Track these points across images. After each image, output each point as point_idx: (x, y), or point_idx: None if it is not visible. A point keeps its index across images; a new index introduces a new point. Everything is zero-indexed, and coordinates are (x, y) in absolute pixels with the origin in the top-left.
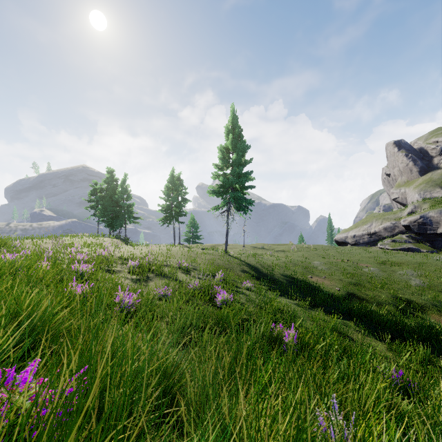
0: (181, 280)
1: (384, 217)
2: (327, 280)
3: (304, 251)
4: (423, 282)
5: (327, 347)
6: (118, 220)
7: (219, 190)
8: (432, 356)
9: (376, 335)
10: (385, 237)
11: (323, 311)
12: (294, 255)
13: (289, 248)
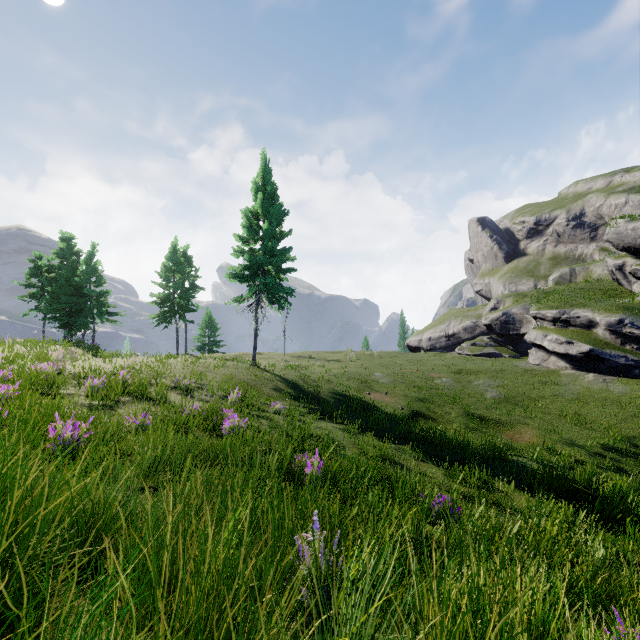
0: (175, 404)
1: (464, 315)
2: (388, 397)
3: (366, 359)
4: (500, 394)
5: (360, 476)
6: (80, 318)
7: (243, 273)
8: (493, 478)
9: (436, 460)
10: (464, 340)
11: (376, 436)
12: (351, 366)
13: (345, 357)
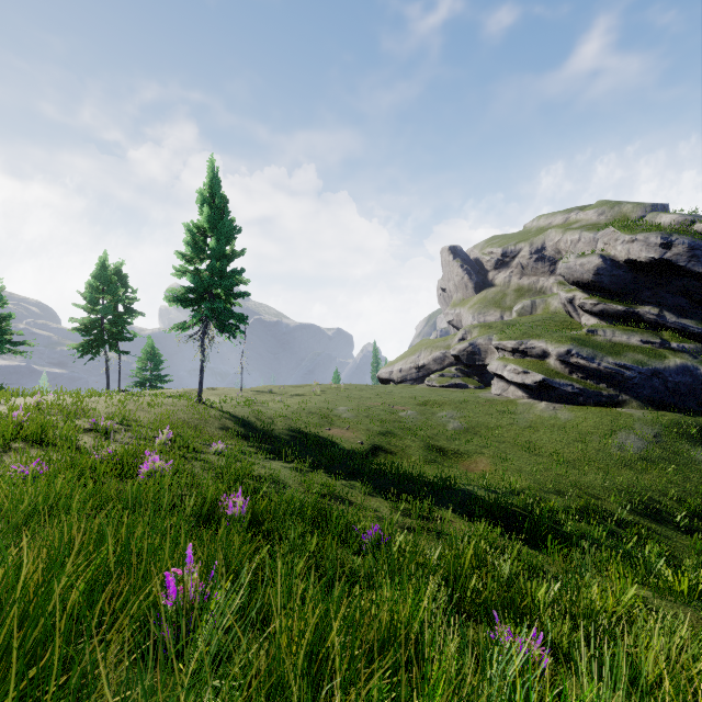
0: (86, 448)
1: (434, 345)
2: (349, 432)
3: (331, 393)
4: (461, 425)
5: (288, 513)
6: None
7: (187, 296)
8: (439, 507)
9: (386, 494)
10: (434, 371)
11: (328, 473)
12: (314, 400)
13: (310, 391)
